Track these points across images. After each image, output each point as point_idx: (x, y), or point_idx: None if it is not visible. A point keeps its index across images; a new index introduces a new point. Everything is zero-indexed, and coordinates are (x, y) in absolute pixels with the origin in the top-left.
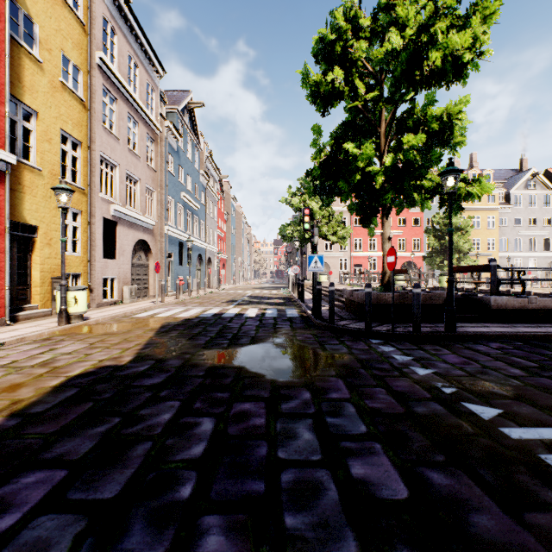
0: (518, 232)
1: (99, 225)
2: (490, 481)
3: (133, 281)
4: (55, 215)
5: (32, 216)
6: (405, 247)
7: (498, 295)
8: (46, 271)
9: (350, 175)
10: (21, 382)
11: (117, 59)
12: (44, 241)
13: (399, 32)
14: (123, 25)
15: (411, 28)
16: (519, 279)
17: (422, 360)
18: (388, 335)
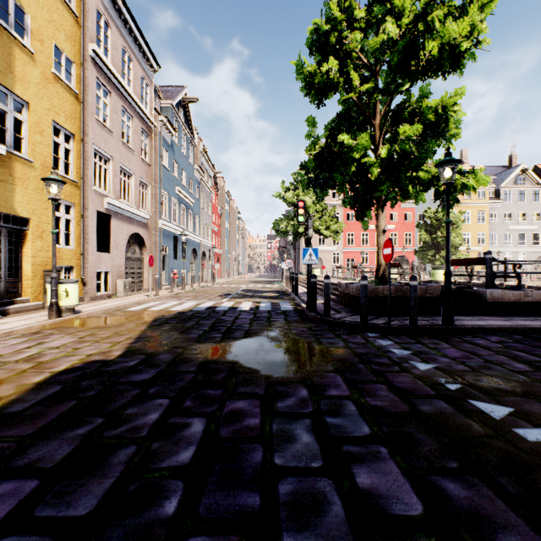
0: (508, 227)
1: (92, 218)
2: (513, 493)
3: (127, 275)
4: (47, 207)
5: (23, 209)
6: (397, 241)
7: (494, 288)
8: (37, 264)
9: (345, 167)
10: (2, 378)
11: (111, 53)
12: (36, 234)
13: (395, 21)
14: (117, 18)
15: (408, 16)
16: (515, 272)
17: (421, 354)
18: (384, 328)
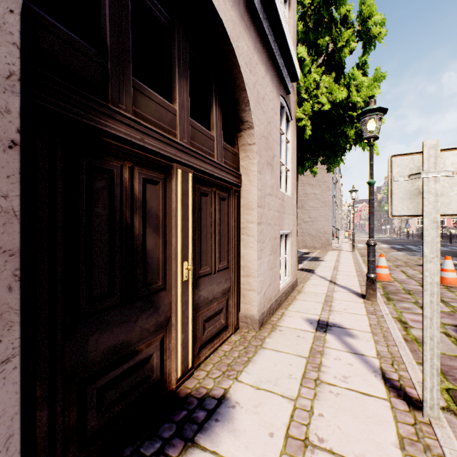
0: None
1: None
2: None
3: None
4: None
5: None
6: None
7: None
8: None
9: None
10: None
11: None
12: None
13: None
14: None
15: None
16: None
17: None
18: None
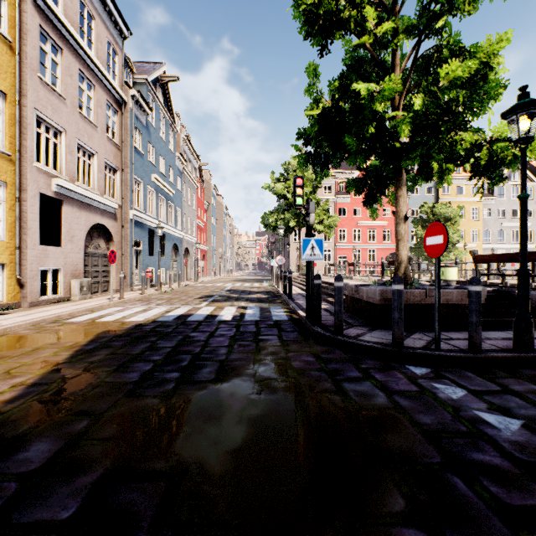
0: (501, 224)
1: (34, 202)
2: None
3: (88, 273)
4: None
5: None
6: (390, 238)
7: None
8: None
9: (361, 127)
10: None
11: (63, 1)
12: None
13: None
14: None
15: None
16: None
17: None
18: (432, 356)
